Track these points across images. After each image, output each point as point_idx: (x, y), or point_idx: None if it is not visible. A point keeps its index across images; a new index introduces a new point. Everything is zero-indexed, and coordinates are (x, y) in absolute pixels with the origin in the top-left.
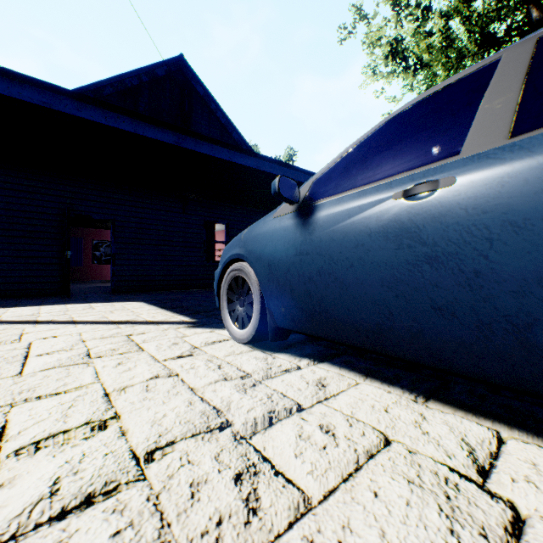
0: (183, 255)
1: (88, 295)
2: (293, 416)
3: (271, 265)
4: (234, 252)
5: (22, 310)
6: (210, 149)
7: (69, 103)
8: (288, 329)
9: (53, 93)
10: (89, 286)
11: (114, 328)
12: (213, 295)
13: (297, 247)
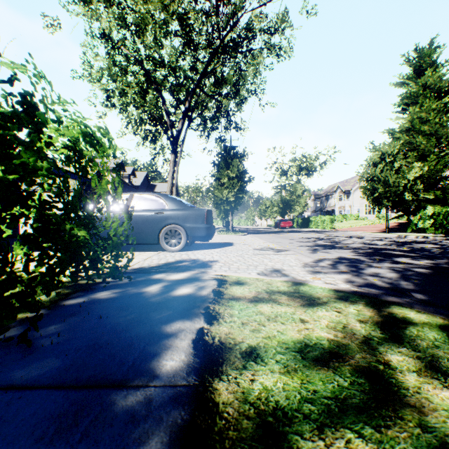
0: None
1: None
2: None
3: None
4: None
5: None
6: None
7: None
8: None
9: None
10: None
11: None
12: None
13: None
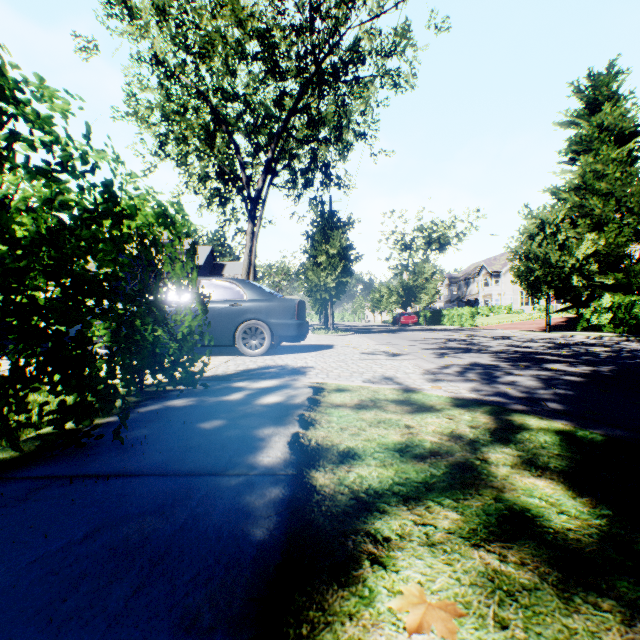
0: None
1: None
2: None
3: None
4: None
5: None
6: None
7: None
8: None
9: None
10: None
11: None
12: None
13: None
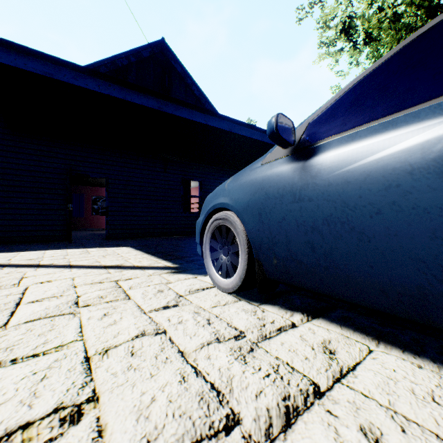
0: (164, 208)
1: (86, 241)
2: (315, 406)
3: (261, 214)
4: (218, 201)
5: (30, 254)
6: (189, 114)
7: (67, 73)
8: (279, 282)
9: (54, 64)
10: (88, 233)
11: (105, 273)
12: (190, 242)
13: (295, 193)
